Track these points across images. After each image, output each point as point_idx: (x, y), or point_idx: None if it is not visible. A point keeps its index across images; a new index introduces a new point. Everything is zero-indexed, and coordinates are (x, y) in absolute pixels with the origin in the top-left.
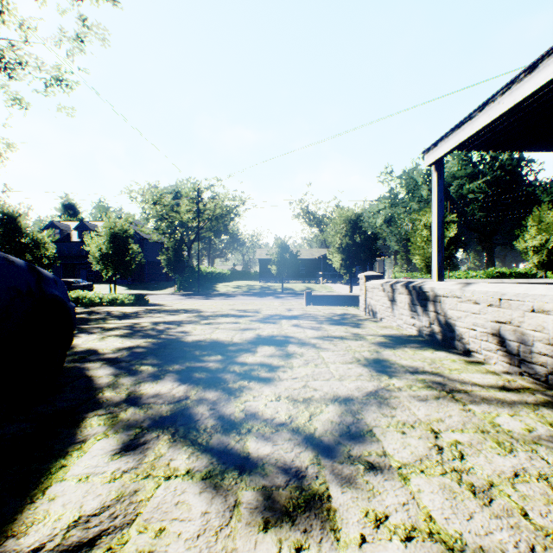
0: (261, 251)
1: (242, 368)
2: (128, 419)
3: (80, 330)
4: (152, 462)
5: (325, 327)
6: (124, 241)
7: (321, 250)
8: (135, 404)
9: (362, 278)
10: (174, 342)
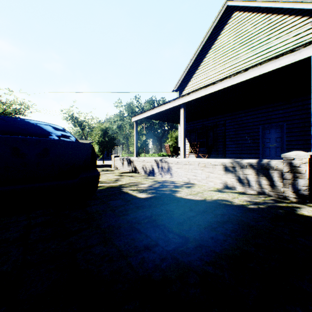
0: None
1: None
2: None
3: None
4: None
5: (103, 172)
6: None
7: (84, 141)
8: None
9: (113, 157)
10: None
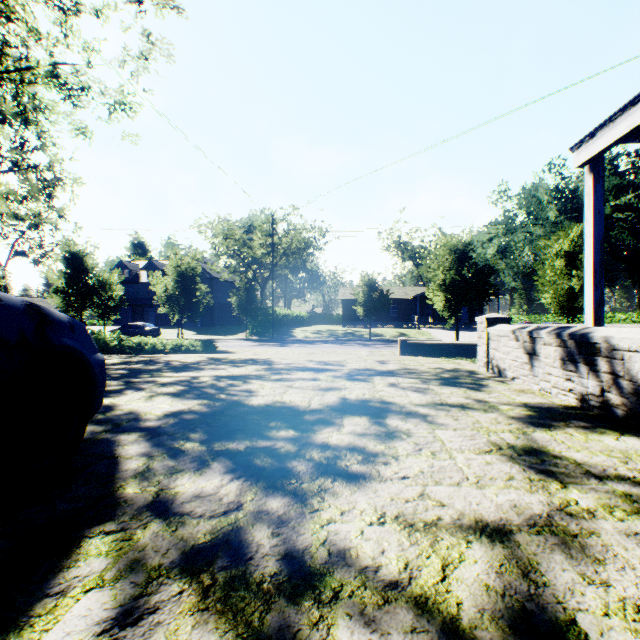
0: (344, 291)
1: (322, 454)
2: (143, 546)
3: (129, 385)
4: None
5: (434, 388)
6: (191, 280)
7: (417, 288)
8: (161, 515)
9: (482, 322)
10: (235, 406)
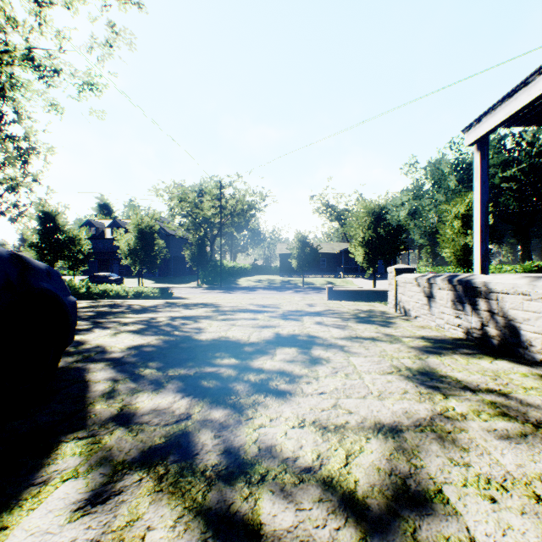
0: (281, 246)
1: (258, 376)
2: (110, 447)
3: (96, 324)
4: (121, 532)
5: (352, 325)
6: (150, 237)
7: (342, 244)
8: (124, 424)
9: (392, 272)
10: (187, 340)
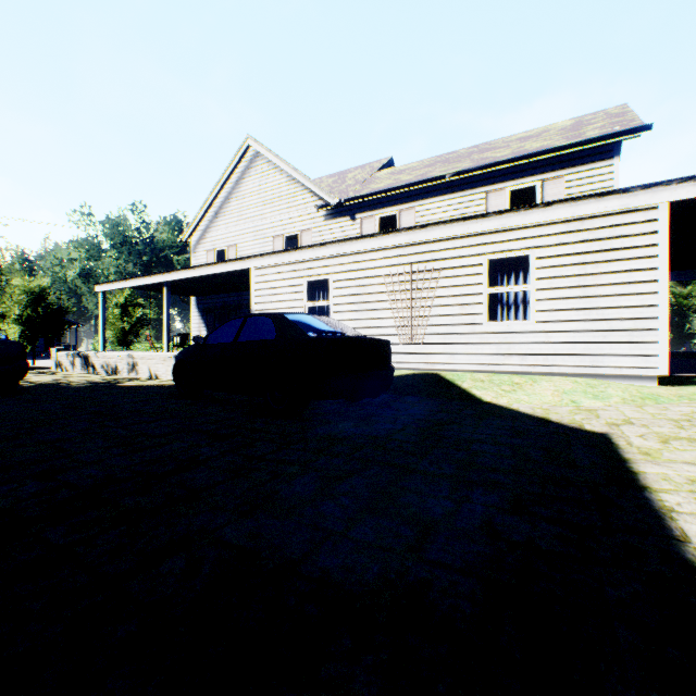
0: None
1: None
2: None
3: None
4: None
5: (34, 374)
6: None
7: None
8: None
9: (55, 351)
10: None
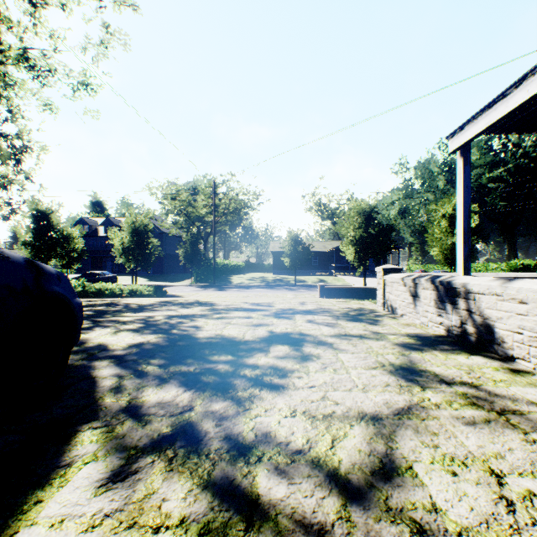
0: (274, 244)
1: (253, 372)
2: (123, 435)
3: (96, 323)
4: (141, 502)
5: (341, 323)
6: (144, 235)
7: (334, 242)
8: (134, 415)
9: (380, 272)
10: (185, 338)
